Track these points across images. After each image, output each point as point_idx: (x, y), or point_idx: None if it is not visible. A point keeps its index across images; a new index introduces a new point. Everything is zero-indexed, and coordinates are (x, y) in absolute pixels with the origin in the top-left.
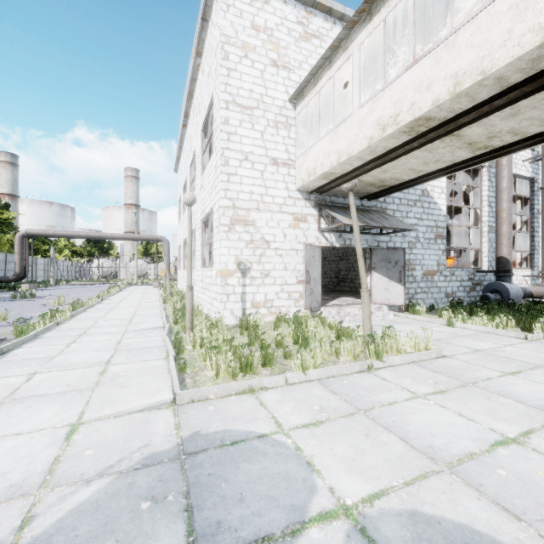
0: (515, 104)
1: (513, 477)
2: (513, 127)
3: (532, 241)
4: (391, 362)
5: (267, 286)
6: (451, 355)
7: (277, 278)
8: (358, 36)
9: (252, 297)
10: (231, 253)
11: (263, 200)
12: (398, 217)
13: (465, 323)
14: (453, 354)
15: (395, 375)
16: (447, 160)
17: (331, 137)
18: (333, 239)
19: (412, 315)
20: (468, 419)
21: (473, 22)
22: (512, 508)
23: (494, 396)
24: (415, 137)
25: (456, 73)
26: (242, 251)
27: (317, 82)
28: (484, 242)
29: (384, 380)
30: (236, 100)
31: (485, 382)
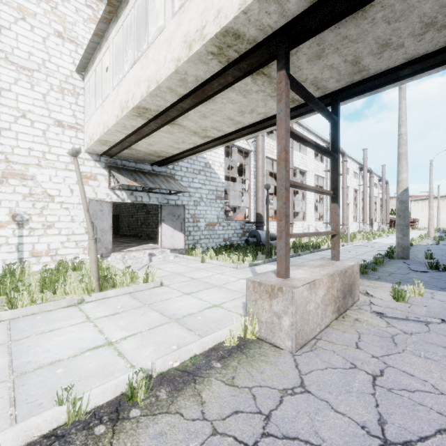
0: (199, 110)
1: (64, 372)
2: (213, 126)
3: None
4: (105, 295)
5: (50, 236)
6: (169, 284)
7: (63, 229)
8: (112, 32)
9: (31, 247)
10: (3, 205)
11: (45, 157)
12: (185, 181)
13: (211, 259)
14: (171, 284)
15: (97, 305)
16: (190, 142)
17: (100, 110)
18: (125, 196)
19: (186, 256)
20: (101, 333)
21: (154, 44)
22: (21, 398)
23: (150, 312)
24: (148, 121)
25: (149, 78)
26: (18, 203)
27: (94, 61)
28: (252, 203)
29: (80, 311)
30: (10, 58)
31: (160, 302)
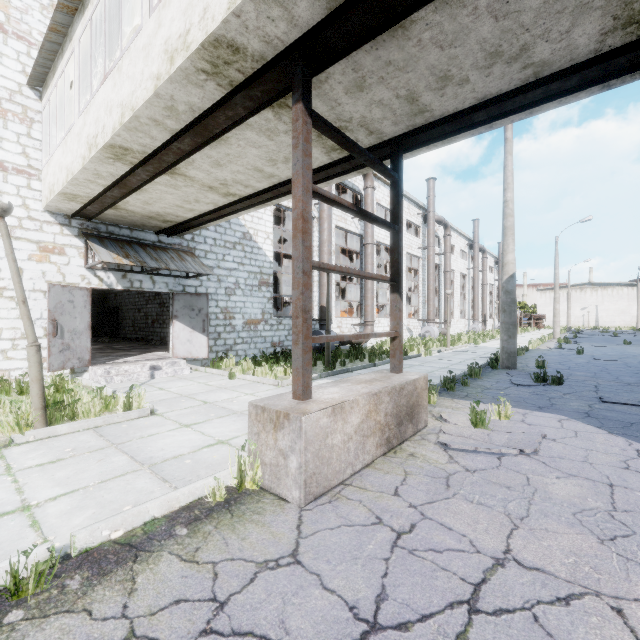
0: (207, 154)
1: None
2: (235, 178)
3: (362, 293)
4: (52, 432)
5: None
6: (165, 412)
7: (5, 330)
8: (77, 28)
9: None
10: None
11: None
12: (212, 259)
13: (244, 374)
14: (169, 411)
15: (33, 448)
16: (208, 201)
17: (63, 147)
18: (113, 279)
19: (209, 369)
20: (18, 492)
21: (129, 52)
22: None
23: (115, 455)
24: (133, 167)
25: (123, 103)
26: None
27: (55, 71)
28: (315, 292)
29: None
30: None
31: (138, 440)
